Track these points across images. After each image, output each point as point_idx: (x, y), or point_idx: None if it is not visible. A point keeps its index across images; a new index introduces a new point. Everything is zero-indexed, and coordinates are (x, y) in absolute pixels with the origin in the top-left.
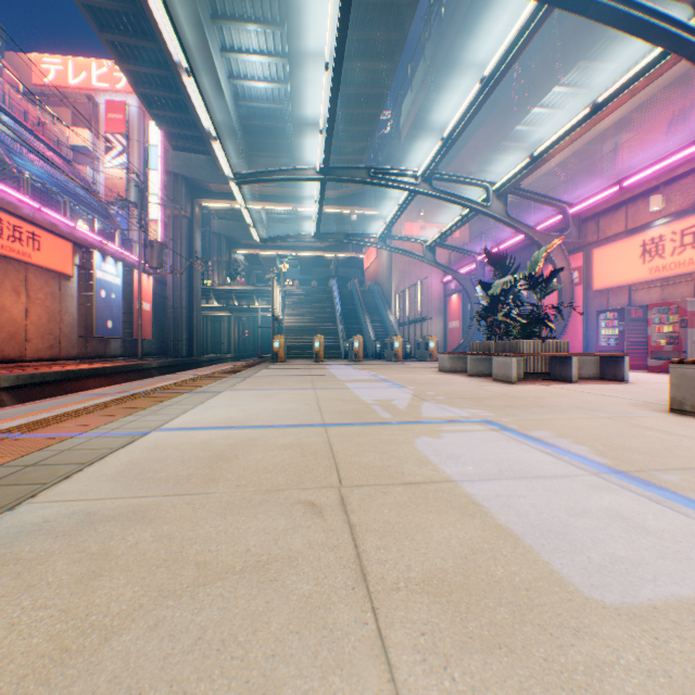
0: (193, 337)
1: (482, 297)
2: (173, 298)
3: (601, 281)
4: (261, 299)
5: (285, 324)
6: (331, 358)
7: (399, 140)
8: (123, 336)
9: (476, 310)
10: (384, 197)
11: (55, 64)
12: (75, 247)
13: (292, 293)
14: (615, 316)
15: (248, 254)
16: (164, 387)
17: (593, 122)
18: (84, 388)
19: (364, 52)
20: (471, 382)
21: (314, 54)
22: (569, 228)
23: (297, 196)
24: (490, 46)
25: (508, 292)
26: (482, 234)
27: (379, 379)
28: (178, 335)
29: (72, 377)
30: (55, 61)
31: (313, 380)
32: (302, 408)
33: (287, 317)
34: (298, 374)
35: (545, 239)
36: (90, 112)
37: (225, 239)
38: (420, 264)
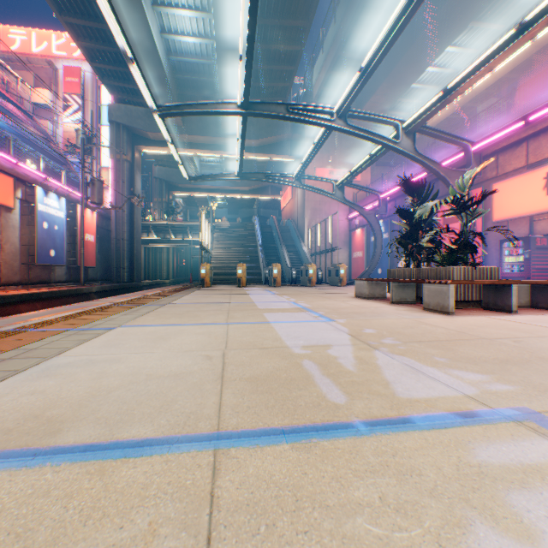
0: (134, 265)
1: (400, 224)
2: (115, 231)
3: (501, 213)
4: (193, 232)
5: (213, 253)
6: (253, 283)
7: (311, 97)
8: (67, 263)
9: (379, 241)
10: (299, 146)
11: (20, 35)
12: (17, 181)
13: (220, 228)
14: (519, 244)
15: (185, 197)
16: (52, 320)
17: (517, 44)
18: (14, 313)
19: (282, 10)
20: (402, 312)
21: (236, 6)
22: (471, 164)
23: (224, 144)
24: (394, 5)
25: (427, 219)
26: (383, 176)
27: (301, 308)
28: (120, 263)
29: (0, 302)
30: (20, 32)
31: (229, 309)
32: (194, 371)
33: (215, 248)
34: (217, 300)
35: (450, 174)
36: (51, 76)
37: (164, 183)
38: (329, 203)
